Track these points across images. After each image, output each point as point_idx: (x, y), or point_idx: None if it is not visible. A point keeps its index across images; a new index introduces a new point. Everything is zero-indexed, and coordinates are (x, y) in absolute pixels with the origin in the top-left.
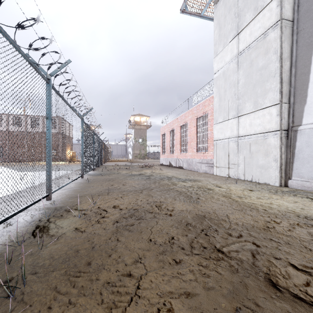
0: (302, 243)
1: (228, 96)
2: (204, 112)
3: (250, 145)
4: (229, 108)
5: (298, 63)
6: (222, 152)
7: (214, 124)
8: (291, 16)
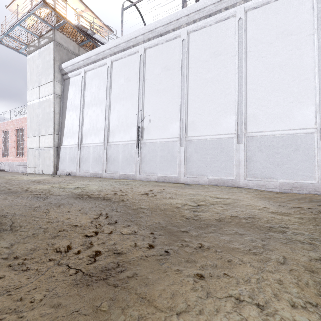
0: (12, 182)
1: (34, 121)
2: (21, 126)
3: (44, 153)
4: (35, 129)
5: (62, 117)
6: (31, 157)
7: (28, 137)
8: (60, 93)
